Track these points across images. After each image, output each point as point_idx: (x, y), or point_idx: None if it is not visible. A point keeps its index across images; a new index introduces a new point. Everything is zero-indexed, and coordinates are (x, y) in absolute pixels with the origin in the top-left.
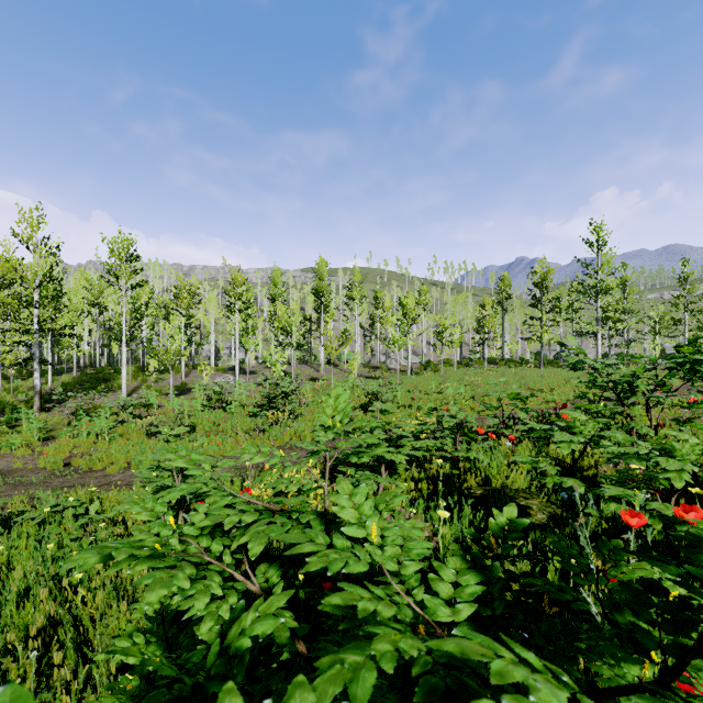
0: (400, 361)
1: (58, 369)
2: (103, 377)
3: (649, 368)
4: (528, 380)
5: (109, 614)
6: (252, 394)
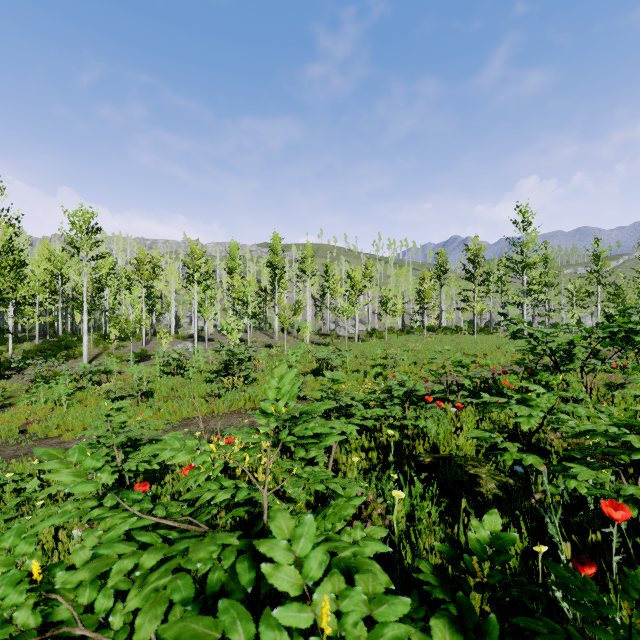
0: (348, 329)
1: (21, 337)
2: (65, 344)
3: (585, 337)
4: (464, 346)
5: None
6: (209, 361)
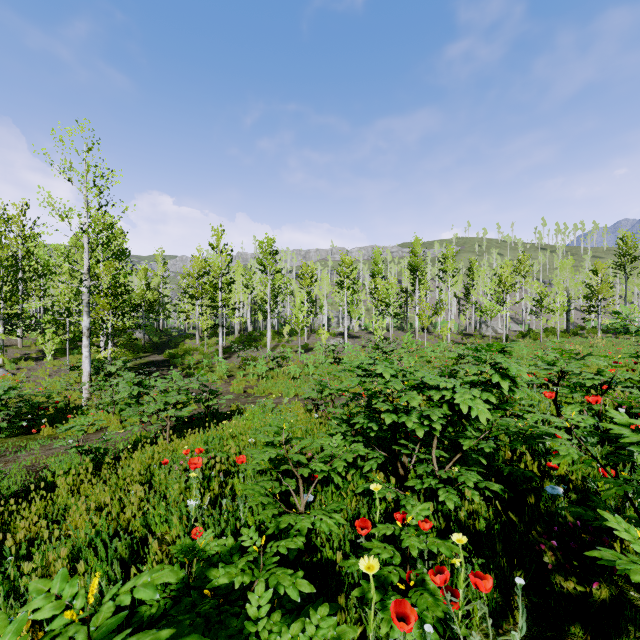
0: (496, 329)
1: (226, 332)
2: (254, 338)
3: None
4: None
5: (308, 435)
6: None
